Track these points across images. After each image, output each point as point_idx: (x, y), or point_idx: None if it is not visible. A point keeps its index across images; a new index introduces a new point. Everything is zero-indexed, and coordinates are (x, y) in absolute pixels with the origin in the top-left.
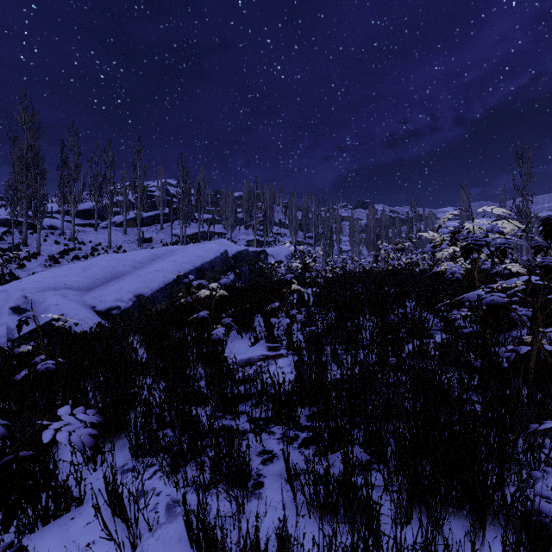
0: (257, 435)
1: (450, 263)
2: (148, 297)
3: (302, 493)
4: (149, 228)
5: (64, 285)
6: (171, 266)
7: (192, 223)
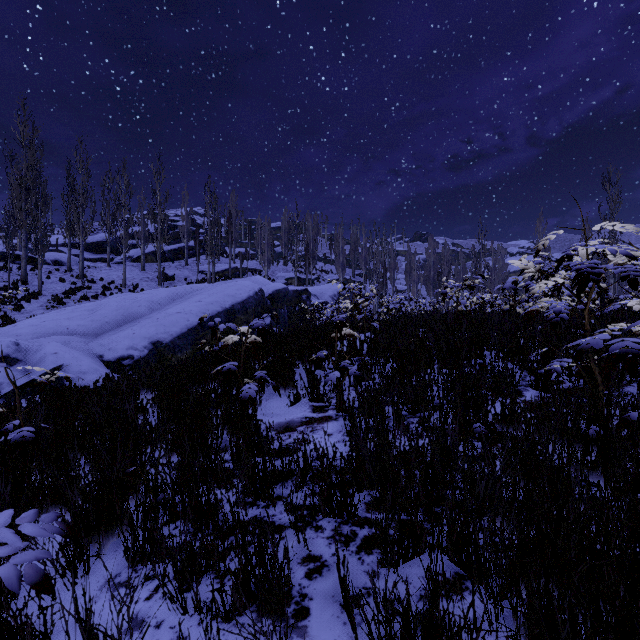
0: (299, 532)
1: (549, 300)
2: (167, 344)
3: (368, 636)
4: (171, 264)
5: (66, 330)
6: (195, 308)
7: (222, 258)
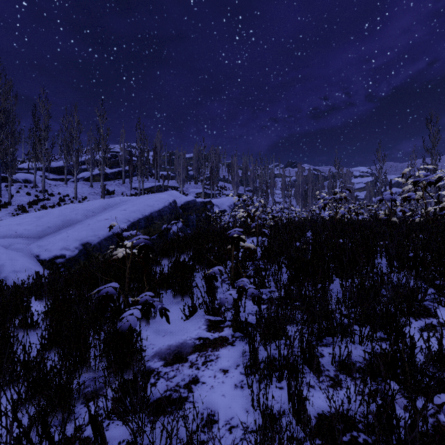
0: None
1: None
2: (95, 245)
3: None
4: (113, 183)
5: (14, 234)
6: (120, 215)
7: (150, 179)
